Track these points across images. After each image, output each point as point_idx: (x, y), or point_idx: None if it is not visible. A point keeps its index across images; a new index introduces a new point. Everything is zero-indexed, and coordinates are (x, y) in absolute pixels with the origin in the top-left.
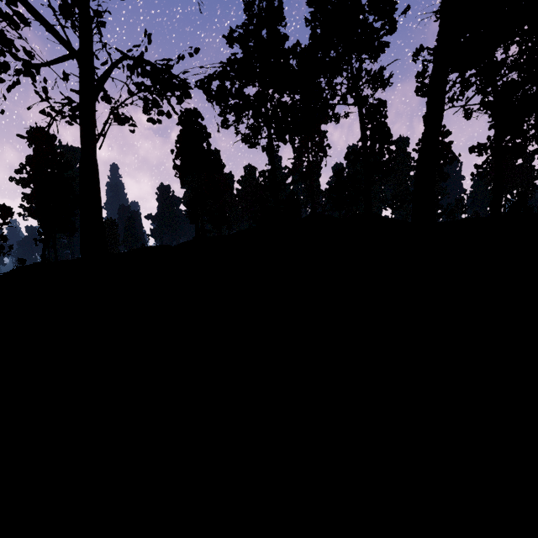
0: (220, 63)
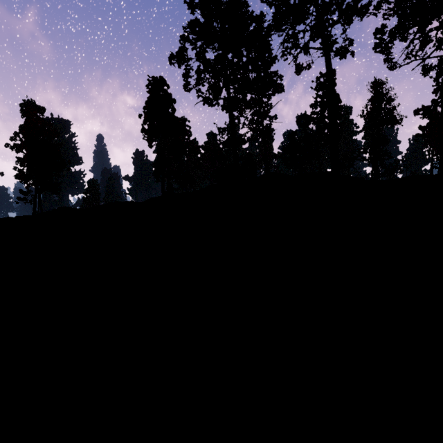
0: None
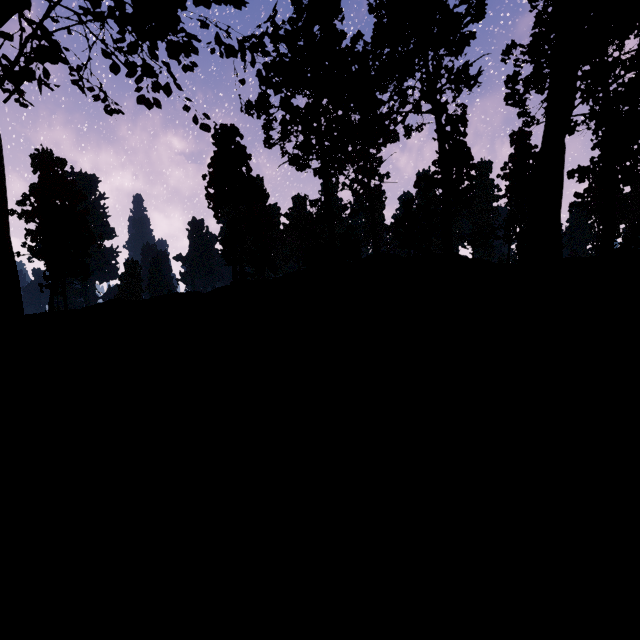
0: None
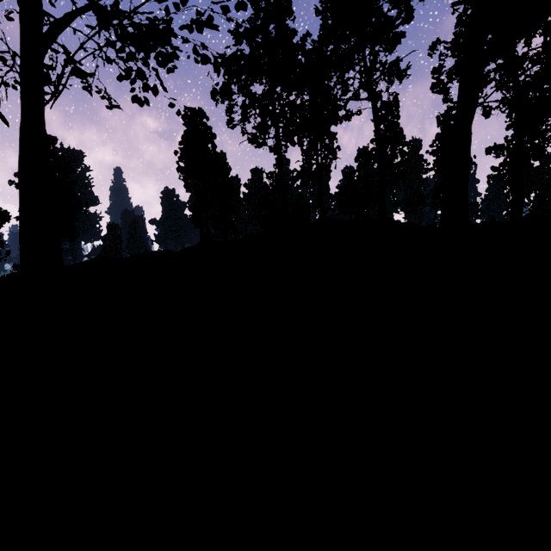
0: None
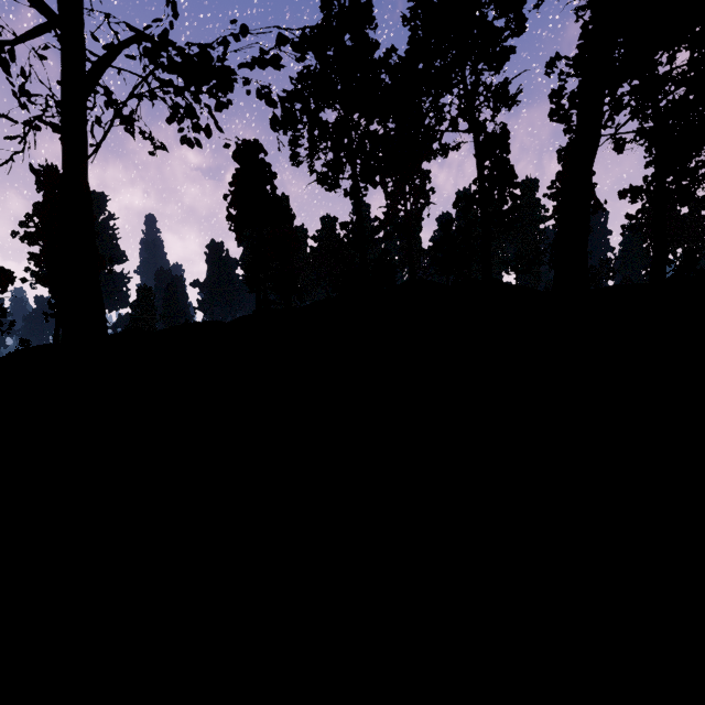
0: (278, 27)
